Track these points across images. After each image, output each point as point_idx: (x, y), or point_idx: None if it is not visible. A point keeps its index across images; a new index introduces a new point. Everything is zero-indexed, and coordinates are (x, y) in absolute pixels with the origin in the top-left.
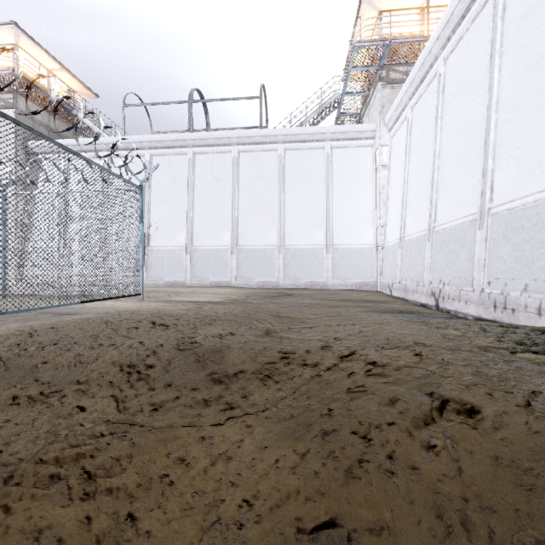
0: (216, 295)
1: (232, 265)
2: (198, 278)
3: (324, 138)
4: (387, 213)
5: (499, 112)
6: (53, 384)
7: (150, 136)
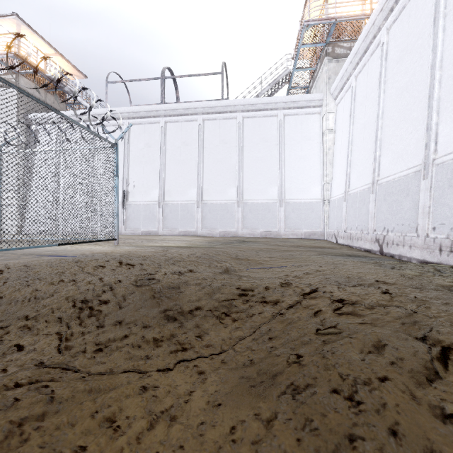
0: (183, 242)
1: (197, 217)
2: (169, 229)
3: (277, 107)
4: (332, 171)
5: (443, 69)
6: (0, 320)
7: (128, 108)
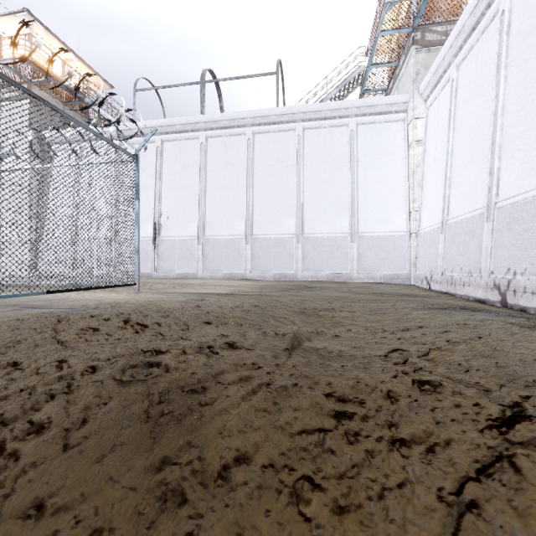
0: (227, 288)
1: (246, 255)
2: (211, 270)
3: (347, 114)
4: (422, 195)
5: None
6: None
7: (161, 121)
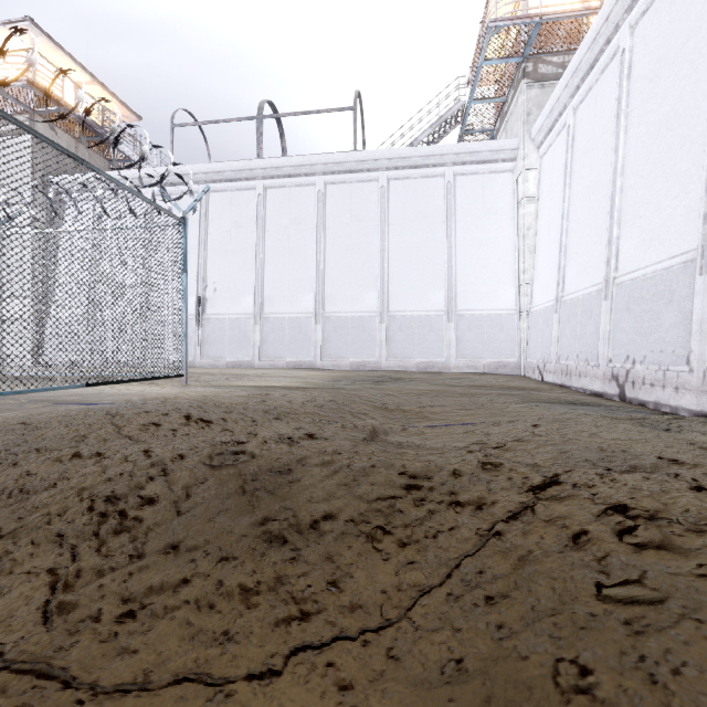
0: (294, 379)
1: (316, 339)
2: (271, 357)
3: (443, 161)
4: (534, 264)
5: None
6: None
7: (206, 166)
